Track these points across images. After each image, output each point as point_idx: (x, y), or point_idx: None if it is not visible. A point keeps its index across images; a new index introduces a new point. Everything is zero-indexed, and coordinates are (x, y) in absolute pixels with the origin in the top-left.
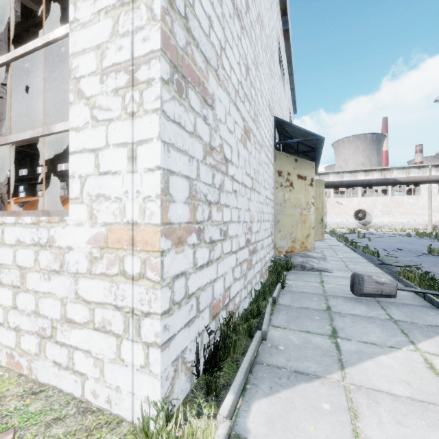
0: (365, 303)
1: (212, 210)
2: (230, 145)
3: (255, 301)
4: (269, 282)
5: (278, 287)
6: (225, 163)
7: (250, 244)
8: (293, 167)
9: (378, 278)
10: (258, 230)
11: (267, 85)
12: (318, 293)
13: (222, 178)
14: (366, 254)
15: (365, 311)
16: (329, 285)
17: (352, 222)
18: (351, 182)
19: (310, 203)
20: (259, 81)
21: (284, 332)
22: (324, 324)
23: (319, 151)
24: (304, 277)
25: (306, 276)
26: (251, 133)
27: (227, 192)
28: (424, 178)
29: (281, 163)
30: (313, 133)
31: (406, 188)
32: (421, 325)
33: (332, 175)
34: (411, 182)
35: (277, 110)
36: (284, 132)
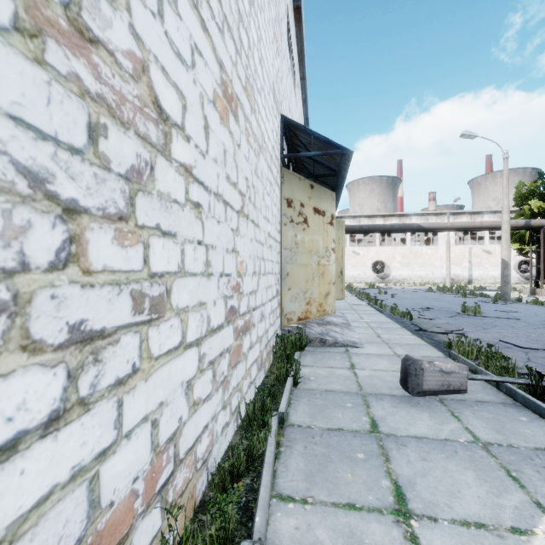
0: (426, 406)
1: (87, 234)
2: (180, 88)
3: (247, 425)
4: (273, 375)
5: (288, 386)
6: (158, 121)
7: (236, 317)
8: (308, 196)
9: (442, 363)
10: (255, 290)
11: (271, 57)
12: (351, 390)
13: (145, 155)
14: (396, 317)
15: (432, 425)
16: (364, 373)
17: (370, 275)
18: (372, 226)
19: (330, 249)
20: (257, 33)
21: (303, 516)
22: (377, 472)
23: (342, 175)
24: (325, 359)
25: (329, 356)
26: (240, 108)
27: (166, 199)
28: (449, 225)
29: (292, 188)
30: (338, 144)
31: (423, 238)
32: (526, 451)
33: (348, 220)
34: (435, 228)
35: (286, 112)
36: (295, 144)
